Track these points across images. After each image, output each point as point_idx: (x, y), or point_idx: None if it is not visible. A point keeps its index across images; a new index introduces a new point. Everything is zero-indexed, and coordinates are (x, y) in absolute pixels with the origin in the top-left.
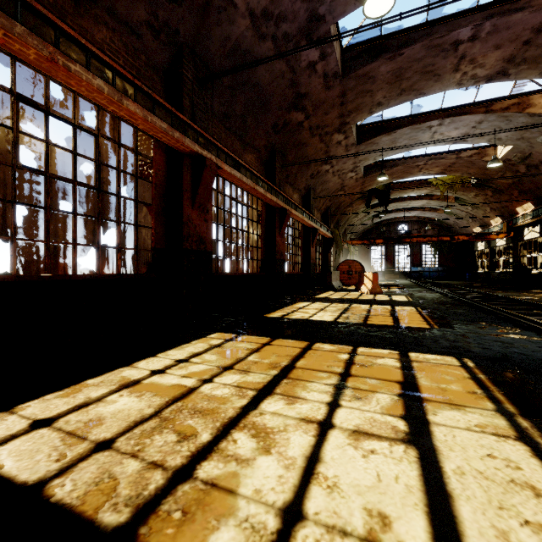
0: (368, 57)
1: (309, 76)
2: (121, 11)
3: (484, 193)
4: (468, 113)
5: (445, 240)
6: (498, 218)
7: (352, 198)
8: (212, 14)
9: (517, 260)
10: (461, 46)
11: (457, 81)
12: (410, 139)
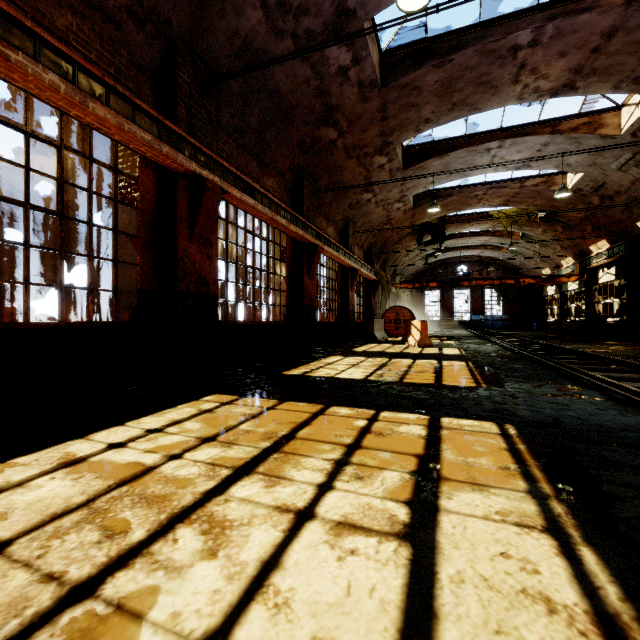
0: (412, 63)
1: (341, 84)
2: None
3: (554, 229)
4: (532, 134)
5: (508, 283)
6: (569, 258)
7: (401, 234)
8: (213, 3)
9: (590, 307)
10: (521, 52)
11: (518, 95)
12: (466, 163)
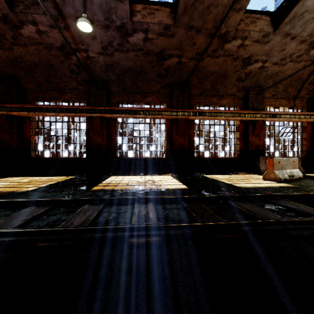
0: None
1: (152, 43)
2: (71, 87)
3: None
4: None
5: None
6: None
7: None
8: (90, 66)
9: None
10: None
11: None
12: None
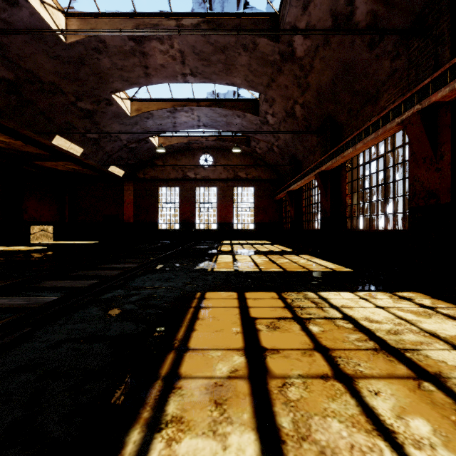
0: None
1: None
2: (384, 77)
3: None
4: None
5: None
6: None
7: None
8: None
9: None
10: None
11: None
12: None
